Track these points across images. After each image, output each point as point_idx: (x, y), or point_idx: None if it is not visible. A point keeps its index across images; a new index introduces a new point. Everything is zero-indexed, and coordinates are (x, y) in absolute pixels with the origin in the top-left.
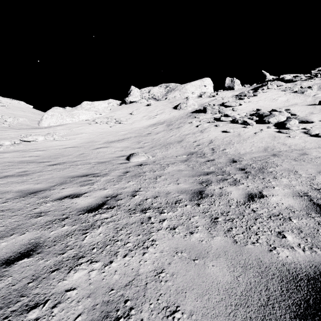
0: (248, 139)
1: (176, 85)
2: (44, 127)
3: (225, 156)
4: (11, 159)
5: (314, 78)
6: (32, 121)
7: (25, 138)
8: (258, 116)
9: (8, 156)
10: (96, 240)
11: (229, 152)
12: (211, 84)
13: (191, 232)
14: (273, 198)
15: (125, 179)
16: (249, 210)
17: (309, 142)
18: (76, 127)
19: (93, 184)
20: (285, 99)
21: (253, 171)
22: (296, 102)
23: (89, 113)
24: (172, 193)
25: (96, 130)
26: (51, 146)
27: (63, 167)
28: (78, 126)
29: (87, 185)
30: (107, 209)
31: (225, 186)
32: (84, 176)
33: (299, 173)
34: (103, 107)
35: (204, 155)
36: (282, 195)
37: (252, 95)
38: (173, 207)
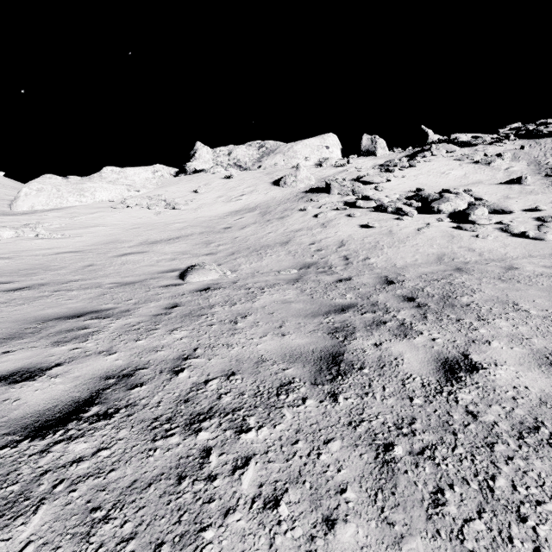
0: (407, 240)
1: (277, 143)
2: (21, 213)
3: (370, 272)
4: None
5: (505, 142)
6: None
7: None
8: (419, 200)
9: None
10: None
11: (376, 264)
12: (338, 144)
13: (329, 518)
14: (499, 373)
15: (165, 323)
16: (460, 411)
17: (511, 246)
18: (87, 214)
19: (85, 339)
20: (461, 173)
21: (432, 304)
22: (479, 178)
23: (114, 189)
24: (271, 361)
25: (126, 220)
26: (27, 249)
27: (35, 296)
28: (92, 211)
29: (70, 341)
30: (94, 423)
31: (386, 339)
32: (74, 318)
33: (523, 308)
34: (142, 179)
35: (331, 269)
36: (515, 364)
37: (407, 165)
38: (272, 409)
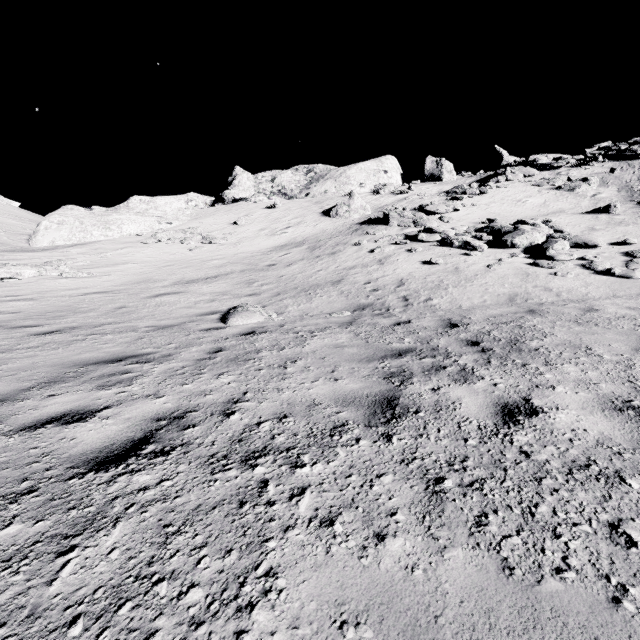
0: (476, 279)
1: (328, 167)
2: (41, 249)
3: (432, 314)
4: None
5: (592, 164)
6: (15, 235)
7: None
8: (491, 232)
9: None
10: (93, 580)
11: (439, 305)
12: (397, 168)
13: (380, 534)
14: (559, 417)
15: (211, 368)
16: (514, 451)
17: (594, 285)
18: (114, 250)
19: (130, 383)
20: (541, 200)
21: (497, 348)
22: (561, 207)
23: (143, 221)
24: (323, 405)
25: (157, 257)
26: (51, 289)
27: (68, 340)
28: (120, 247)
29: (114, 385)
30: (152, 458)
31: (445, 384)
32: (114, 362)
33: (596, 353)
34: (175, 209)
35: (389, 311)
36: (577, 408)
37: (478, 191)
38: (326, 448)
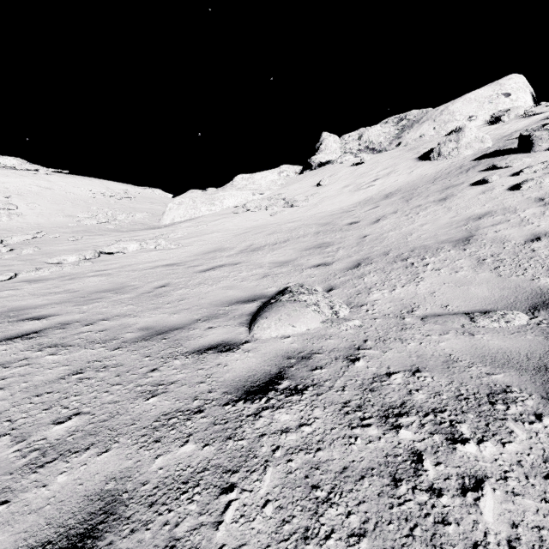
0: None
1: (423, 111)
2: (164, 226)
3: None
4: (12, 300)
5: None
6: (154, 217)
7: (107, 247)
8: None
9: (27, 290)
10: None
11: None
12: (525, 86)
13: None
14: None
15: None
16: None
17: None
18: (211, 221)
19: None
20: None
21: None
22: None
23: (241, 194)
24: None
25: (241, 224)
26: (136, 262)
27: (1, 360)
28: (216, 218)
29: None
30: None
31: None
32: None
33: None
34: (268, 181)
35: None
36: None
37: None
38: None
